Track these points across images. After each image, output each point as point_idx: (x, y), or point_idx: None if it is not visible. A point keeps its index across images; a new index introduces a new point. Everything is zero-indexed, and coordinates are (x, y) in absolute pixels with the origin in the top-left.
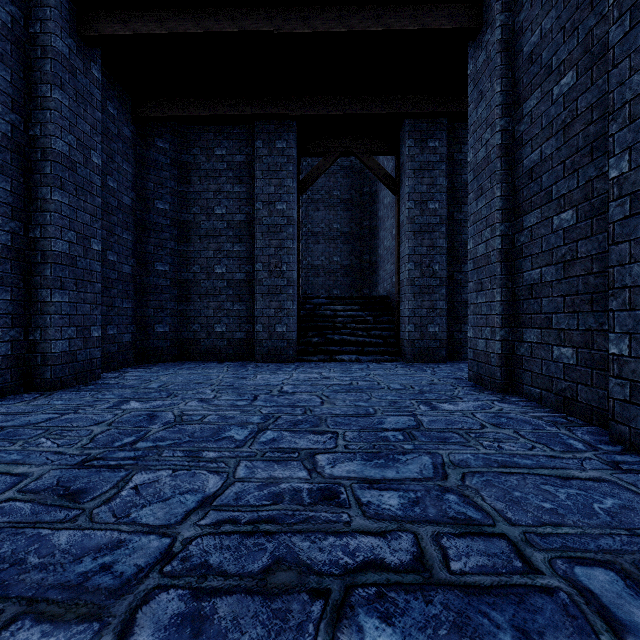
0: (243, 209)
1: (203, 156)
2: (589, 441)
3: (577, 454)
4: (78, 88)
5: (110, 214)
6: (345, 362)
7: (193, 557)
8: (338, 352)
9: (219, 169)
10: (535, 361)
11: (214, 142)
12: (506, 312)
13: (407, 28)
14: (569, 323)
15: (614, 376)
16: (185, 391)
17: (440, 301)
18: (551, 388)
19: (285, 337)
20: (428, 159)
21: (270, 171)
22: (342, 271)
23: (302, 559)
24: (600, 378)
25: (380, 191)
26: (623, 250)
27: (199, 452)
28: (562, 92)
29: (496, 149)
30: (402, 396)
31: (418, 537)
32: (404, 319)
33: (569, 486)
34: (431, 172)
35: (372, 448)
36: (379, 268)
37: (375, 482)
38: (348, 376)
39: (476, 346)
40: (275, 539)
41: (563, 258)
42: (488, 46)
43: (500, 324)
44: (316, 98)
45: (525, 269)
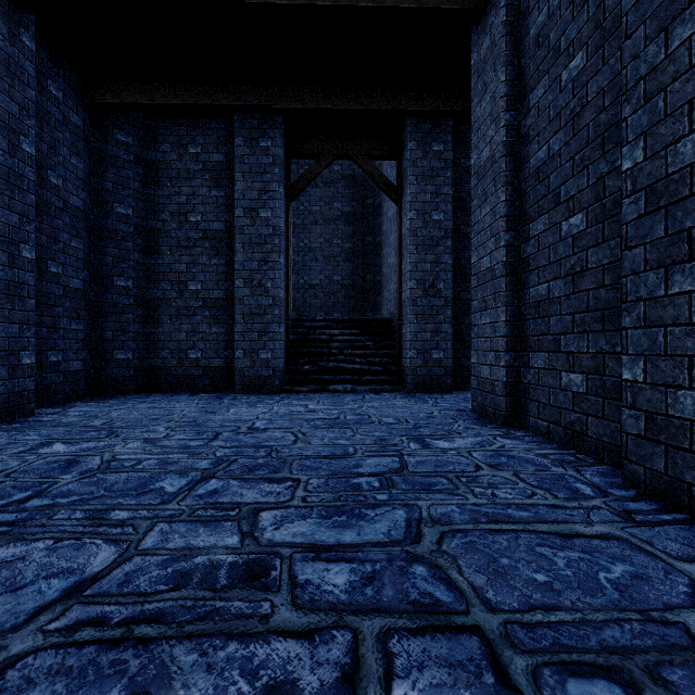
0: (222, 216)
1: (174, 154)
2: (599, 484)
3: (584, 502)
4: (1, 57)
5: (52, 216)
6: (339, 393)
7: (3, 693)
8: (332, 381)
9: (193, 169)
10: (542, 390)
11: (187, 138)
12: (512, 334)
13: (401, 5)
14: (579, 345)
15: (627, 406)
16: (132, 429)
17: (445, 324)
18: (559, 421)
19: (270, 364)
20: (432, 164)
21: (252, 173)
22: (343, 292)
23: (174, 687)
24: (612, 409)
25: (384, 203)
26: (637, 255)
27: (107, 512)
28: (571, 77)
29: (501, 147)
30: (392, 432)
31: (358, 638)
32: (406, 344)
33: (571, 547)
34: (435, 179)
35: (336, 500)
36: (383, 288)
37: (325, 550)
38: (337, 409)
39: (480, 373)
40: (148, 651)
41: (572, 270)
42: (492, 30)
43: (505, 348)
44: (304, 89)
45: (532, 284)
